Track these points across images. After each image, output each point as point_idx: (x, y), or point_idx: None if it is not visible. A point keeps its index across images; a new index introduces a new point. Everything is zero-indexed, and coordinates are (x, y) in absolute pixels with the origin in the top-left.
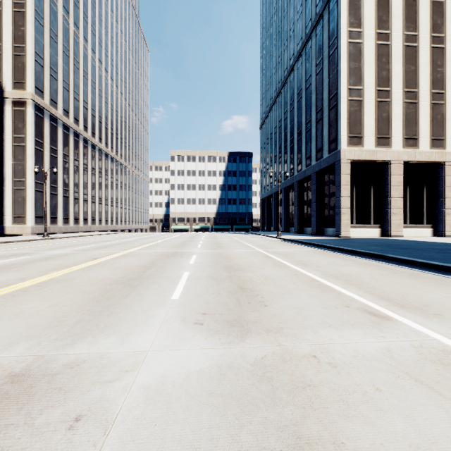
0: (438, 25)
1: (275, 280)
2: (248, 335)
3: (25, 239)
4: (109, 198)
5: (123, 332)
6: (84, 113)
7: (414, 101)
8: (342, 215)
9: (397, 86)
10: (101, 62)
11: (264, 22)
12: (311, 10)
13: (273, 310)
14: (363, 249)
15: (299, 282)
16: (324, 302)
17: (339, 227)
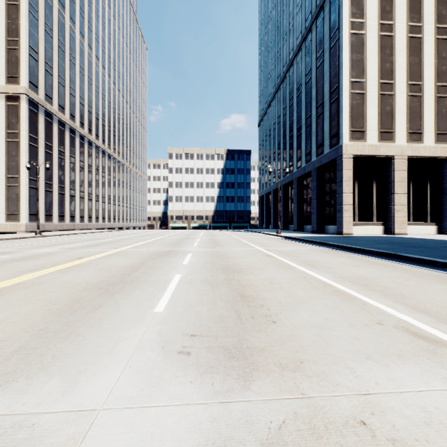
0: (443, 15)
1: (282, 284)
2: (254, 376)
3: (15, 237)
4: (106, 195)
5: (74, 369)
6: (81, 110)
7: (418, 94)
8: (344, 212)
9: (401, 78)
10: (98, 58)
11: (263, 18)
12: (311, 3)
13: (285, 329)
14: (372, 248)
15: (310, 287)
16: (348, 317)
17: (341, 224)
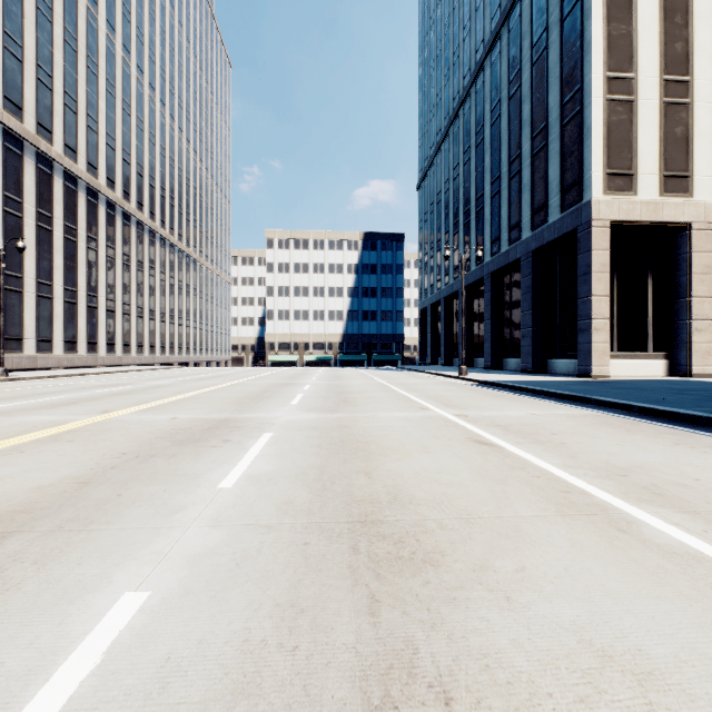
0: None
1: None
2: None
3: None
4: (157, 308)
5: None
6: (109, 157)
7: None
8: (593, 332)
9: (705, 72)
10: (142, 70)
11: (426, 2)
12: None
13: None
14: None
15: None
16: None
17: (586, 356)
